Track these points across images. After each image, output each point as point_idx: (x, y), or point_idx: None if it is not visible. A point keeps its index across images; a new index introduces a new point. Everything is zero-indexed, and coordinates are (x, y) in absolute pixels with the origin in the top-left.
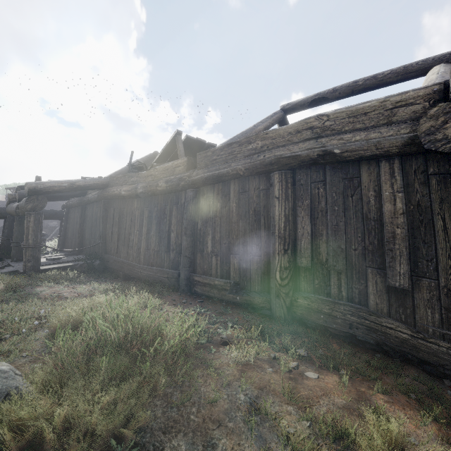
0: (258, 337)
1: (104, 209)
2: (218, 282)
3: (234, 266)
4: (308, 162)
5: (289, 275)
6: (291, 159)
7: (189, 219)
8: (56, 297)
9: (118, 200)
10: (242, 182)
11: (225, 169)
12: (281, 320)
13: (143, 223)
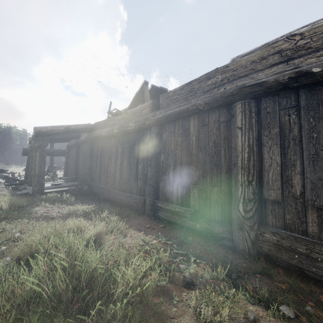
0: (226, 279)
1: (91, 147)
2: (179, 210)
3: (194, 195)
4: (276, 87)
5: (254, 207)
6: (255, 87)
7: (153, 152)
8: (44, 216)
9: (100, 140)
10: (202, 117)
11: (185, 105)
12: (245, 254)
13: (117, 157)
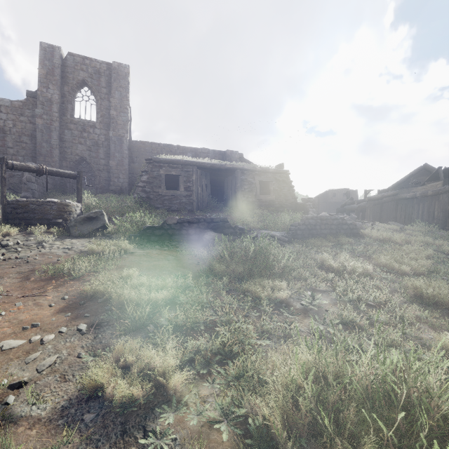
0: None
1: (396, 205)
2: None
3: None
4: None
5: None
6: None
7: (443, 205)
8: None
9: (404, 200)
10: None
11: None
12: None
13: (419, 209)
